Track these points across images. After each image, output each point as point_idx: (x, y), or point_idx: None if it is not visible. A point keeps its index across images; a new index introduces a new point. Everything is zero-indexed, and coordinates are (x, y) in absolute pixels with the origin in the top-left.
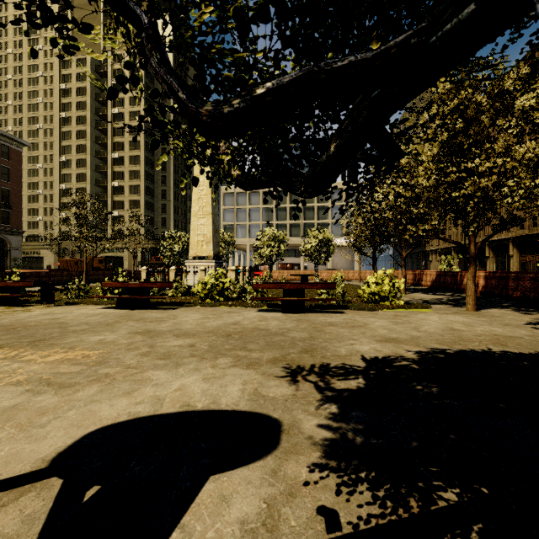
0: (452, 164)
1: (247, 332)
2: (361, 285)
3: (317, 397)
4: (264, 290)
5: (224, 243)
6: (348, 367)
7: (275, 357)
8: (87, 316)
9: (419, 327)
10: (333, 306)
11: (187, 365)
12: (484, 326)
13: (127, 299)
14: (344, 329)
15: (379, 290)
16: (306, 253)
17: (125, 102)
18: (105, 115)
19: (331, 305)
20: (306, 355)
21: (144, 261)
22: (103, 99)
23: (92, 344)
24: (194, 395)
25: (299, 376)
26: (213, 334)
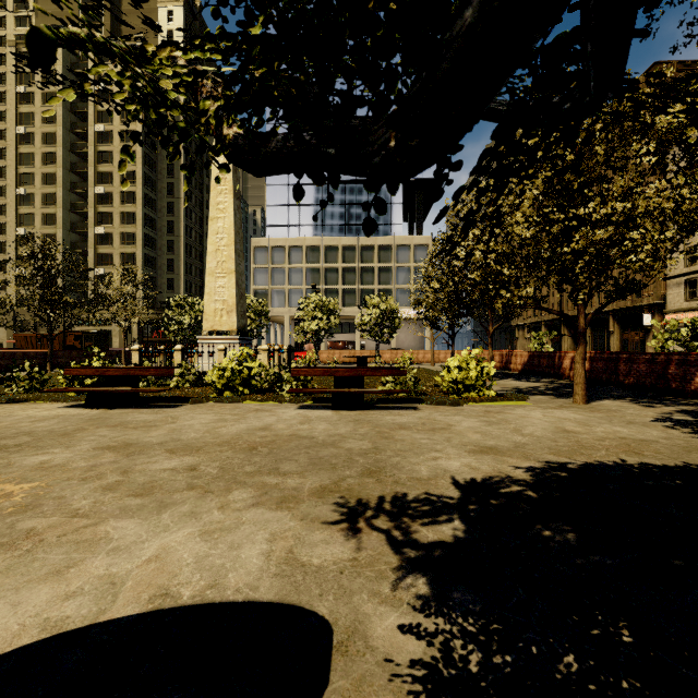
0: (557, 211)
1: (281, 442)
2: (435, 369)
3: (393, 563)
4: (308, 377)
5: (254, 314)
6: (435, 500)
7: (323, 485)
8: (34, 420)
9: (522, 428)
10: (403, 399)
11: (178, 505)
12: (604, 425)
13: (103, 393)
14: (422, 434)
15: (463, 376)
16: (363, 327)
17: (114, 116)
18: (85, 134)
19: (400, 398)
20: (369, 480)
21: (142, 337)
22: (81, 111)
23: (24, 472)
24: (181, 570)
25: (361, 519)
26: (229, 447)
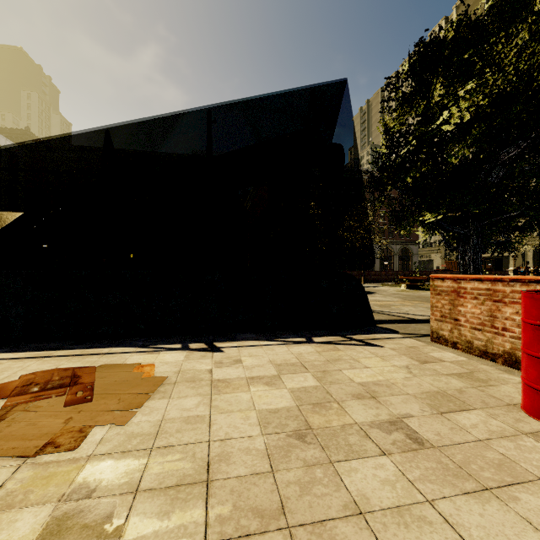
0: None
1: None
2: None
3: None
4: None
5: None
6: None
7: None
8: None
9: None
10: None
11: None
12: None
13: None
14: None
15: None
16: None
17: None
18: None
19: None
20: None
21: (536, 260)
22: None
23: None
24: None
25: None
26: None
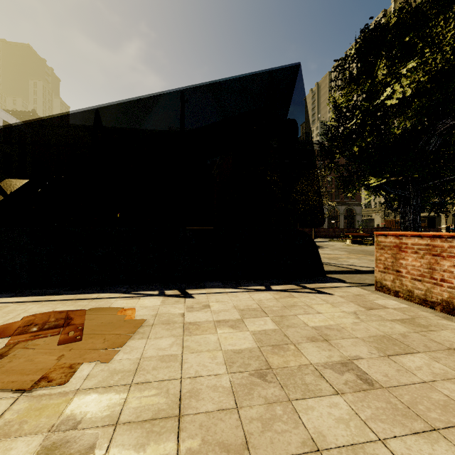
0: None
1: None
2: None
3: None
4: None
5: None
6: None
7: None
8: None
9: None
10: None
11: None
12: None
13: None
14: None
15: None
16: None
17: None
18: None
19: None
20: None
21: None
22: None
23: None
24: None
25: None
26: None
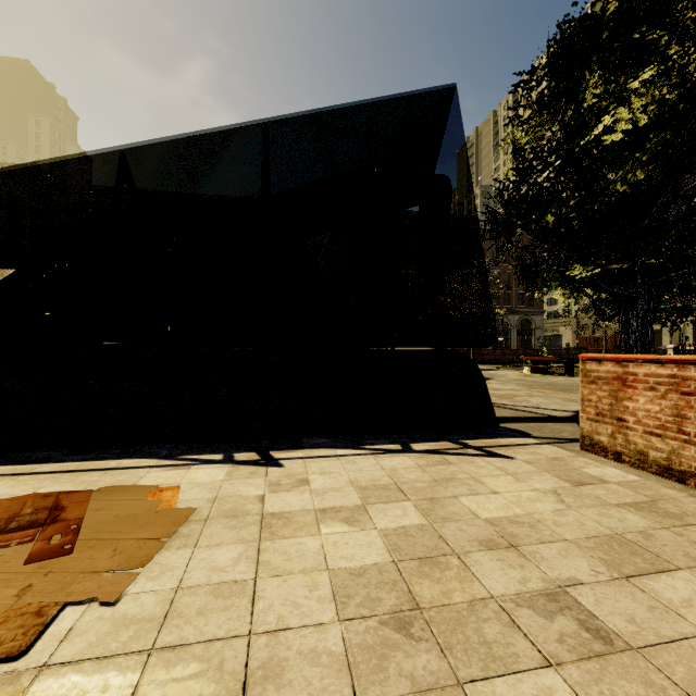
0: None
1: None
2: None
3: None
4: None
5: None
6: None
7: None
8: None
9: None
10: None
11: None
12: None
13: None
14: None
15: None
16: None
17: None
18: None
19: None
20: None
21: None
22: None
23: None
24: None
25: None
26: None
